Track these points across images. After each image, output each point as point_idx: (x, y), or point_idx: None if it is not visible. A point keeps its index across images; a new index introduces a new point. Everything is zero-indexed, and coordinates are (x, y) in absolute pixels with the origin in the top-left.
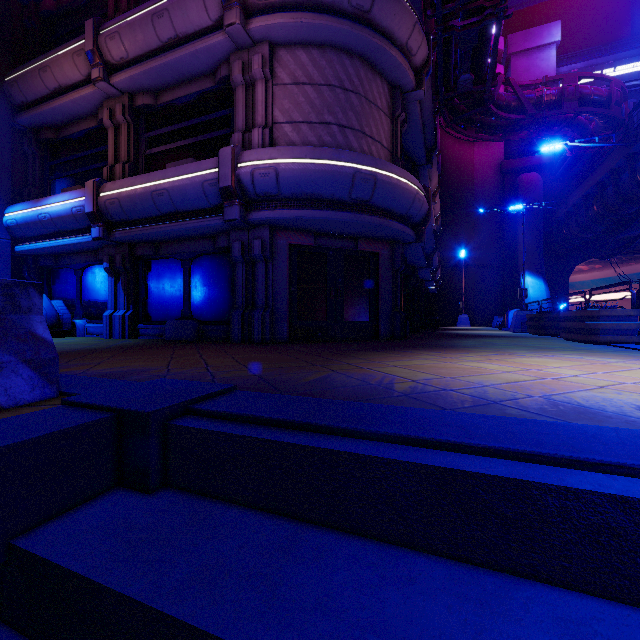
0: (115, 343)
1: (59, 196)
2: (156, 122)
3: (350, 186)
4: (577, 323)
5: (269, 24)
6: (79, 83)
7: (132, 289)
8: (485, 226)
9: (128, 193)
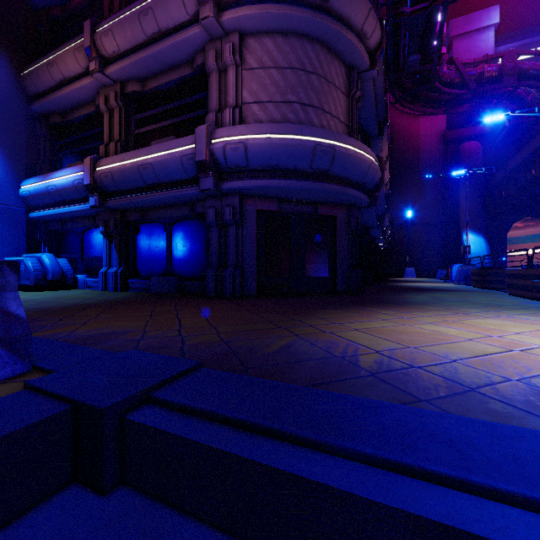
0: (107, 297)
1: (63, 171)
2: (143, 106)
3: (311, 158)
4: (523, 280)
5: (239, 16)
6: (80, 75)
7: (123, 249)
8: (429, 189)
9: (119, 167)
